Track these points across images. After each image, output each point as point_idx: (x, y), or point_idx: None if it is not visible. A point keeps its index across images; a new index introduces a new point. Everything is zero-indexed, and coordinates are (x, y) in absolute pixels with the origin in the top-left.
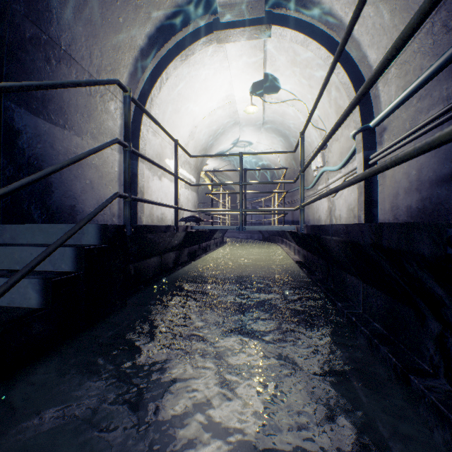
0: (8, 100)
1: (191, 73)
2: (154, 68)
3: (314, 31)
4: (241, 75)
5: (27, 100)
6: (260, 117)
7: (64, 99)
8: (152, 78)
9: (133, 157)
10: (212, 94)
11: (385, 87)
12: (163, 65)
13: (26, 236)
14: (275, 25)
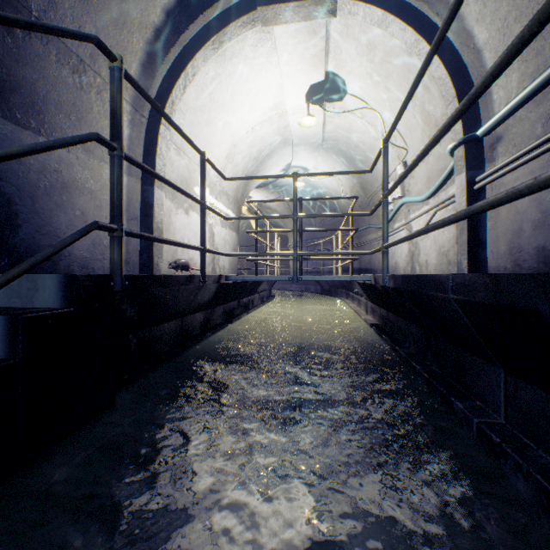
0: None
1: (228, 69)
2: (176, 59)
3: (397, 5)
4: (294, 74)
5: None
6: (318, 134)
7: (38, 91)
8: (173, 73)
9: (148, 181)
10: (257, 101)
11: (501, 78)
12: (188, 54)
13: None
14: None
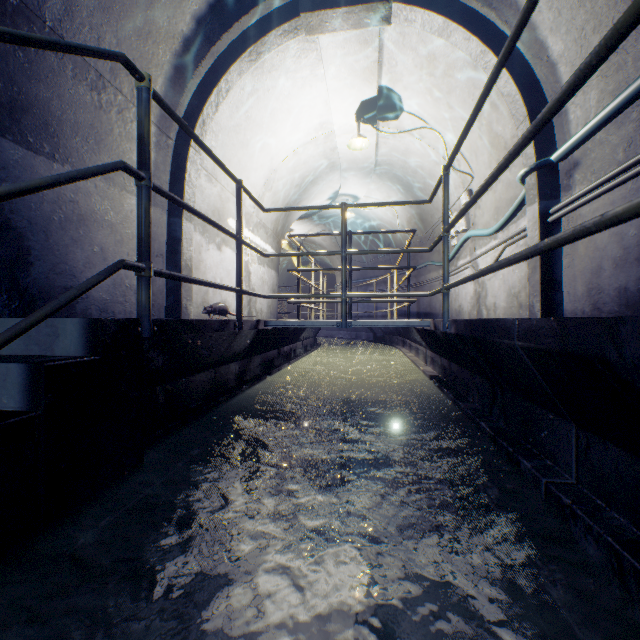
0: None
1: (266, 84)
2: (207, 73)
3: (460, 11)
4: (343, 89)
5: None
6: (371, 157)
7: (52, 111)
8: (204, 89)
9: (175, 212)
10: (299, 120)
11: (578, 95)
12: (221, 67)
13: None
14: (398, 2)
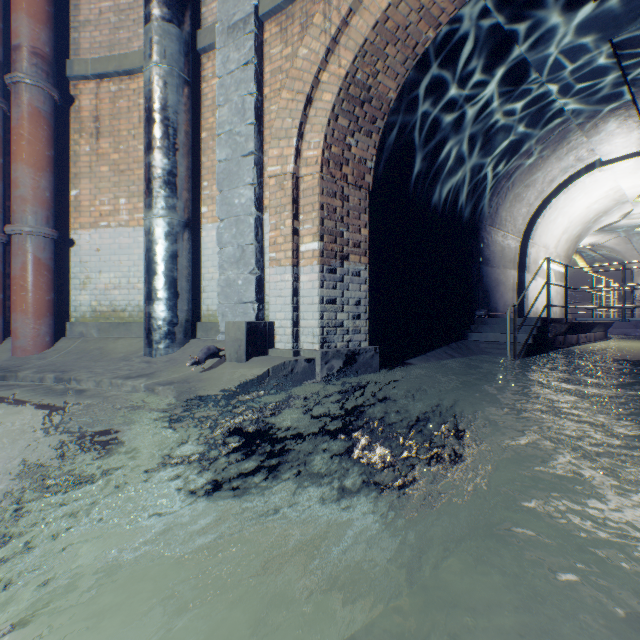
0: (481, 264)
1: (569, 191)
2: (538, 206)
3: None
4: (627, 175)
5: (485, 261)
6: None
7: (494, 253)
8: (536, 213)
9: (520, 270)
10: (591, 193)
11: None
12: (546, 202)
13: (502, 322)
14: None
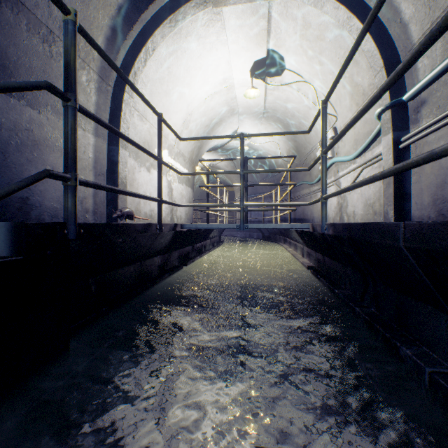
0: None
1: (183, 46)
2: (137, 36)
3: None
4: (240, 51)
5: None
6: (261, 105)
7: (9, 56)
8: (135, 47)
9: (113, 141)
10: (208, 75)
11: None
12: (148, 31)
13: None
14: None
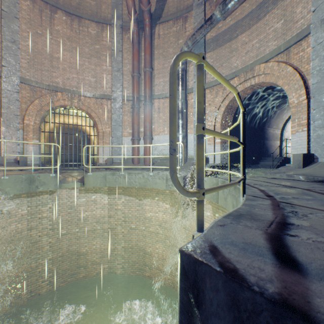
0: (264, 140)
1: None
2: (287, 119)
3: None
4: None
5: (265, 139)
6: None
7: (269, 136)
8: (286, 121)
9: (280, 141)
10: None
11: None
12: (289, 117)
13: (270, 159)
14: None
